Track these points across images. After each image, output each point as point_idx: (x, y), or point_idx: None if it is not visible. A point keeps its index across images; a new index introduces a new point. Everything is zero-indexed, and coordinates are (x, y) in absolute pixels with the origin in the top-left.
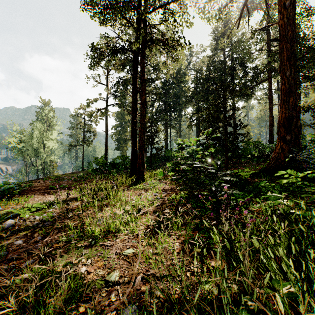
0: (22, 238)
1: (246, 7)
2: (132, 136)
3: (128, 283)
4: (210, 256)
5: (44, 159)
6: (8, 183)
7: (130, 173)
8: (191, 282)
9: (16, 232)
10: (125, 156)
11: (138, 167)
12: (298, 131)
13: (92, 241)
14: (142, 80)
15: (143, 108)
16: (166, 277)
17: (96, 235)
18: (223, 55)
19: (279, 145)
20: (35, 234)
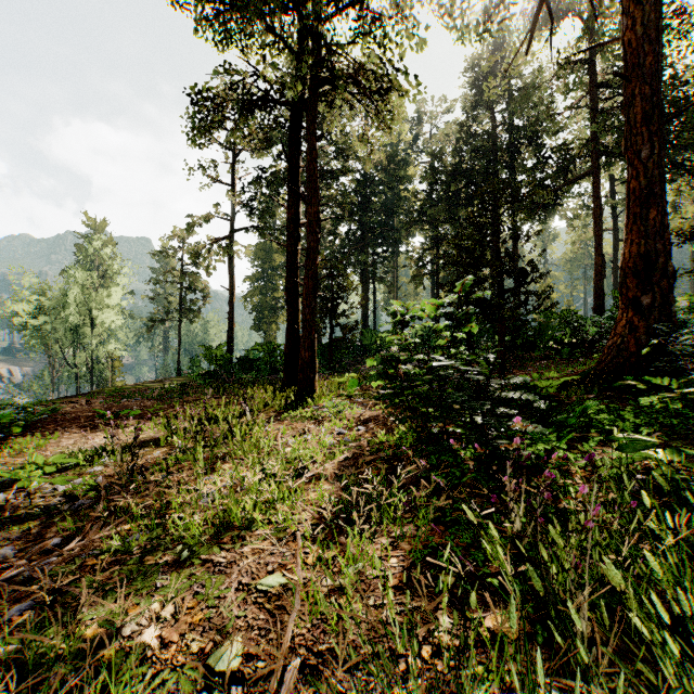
0: (17, 542)
1: (547, 5)
2: (288, 297)
3: (265, 677)
4: (481, 597)
5: (91, 351)
6: (1, 405)
7: (283, 383)
8: (434, 677)
9: (5, 525)
10: (273, 344)
11: (301, 368)
12: (669, 286)
13: (183, 552)
14: (310, 171)
15: (314, 234)
16: (367, 664)
17: (194, 535)
18: (492, 119)
19: (624, 318)
20: (48, 530)
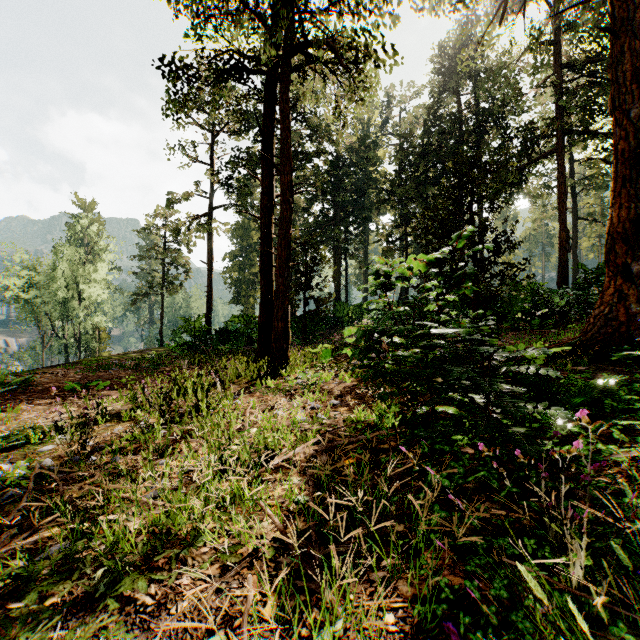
0: None
1: None
2: (262, 269)
3: None
4: None
5: (79, 323)
6: None
7: (256, 354)
8: None
9: None
10: (250, 316)
11: (274, 338)
12: None
13: (101, 582)
14: (283, 140)
15: (287, 204)
16: None
17: (122, 554)
18: (459, 102)
19: (611, 286)
20: None
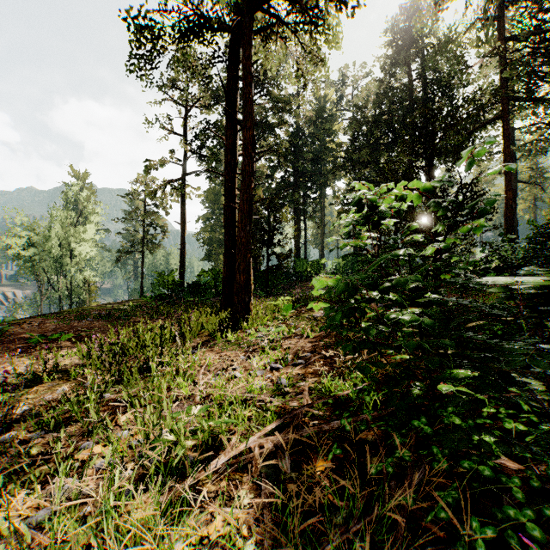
0: None
1: None
2: (226, 224)
3: None
4: None
5: (70, 277)
6: None
7: (221, 306)
8: None
9: None
10: (217, 271)
11: (236, 291)
12: None
13: None
14: (245, 96)
15: (249, 158)
16: None
17: None
18: (408, 75)
19: None
20: None
